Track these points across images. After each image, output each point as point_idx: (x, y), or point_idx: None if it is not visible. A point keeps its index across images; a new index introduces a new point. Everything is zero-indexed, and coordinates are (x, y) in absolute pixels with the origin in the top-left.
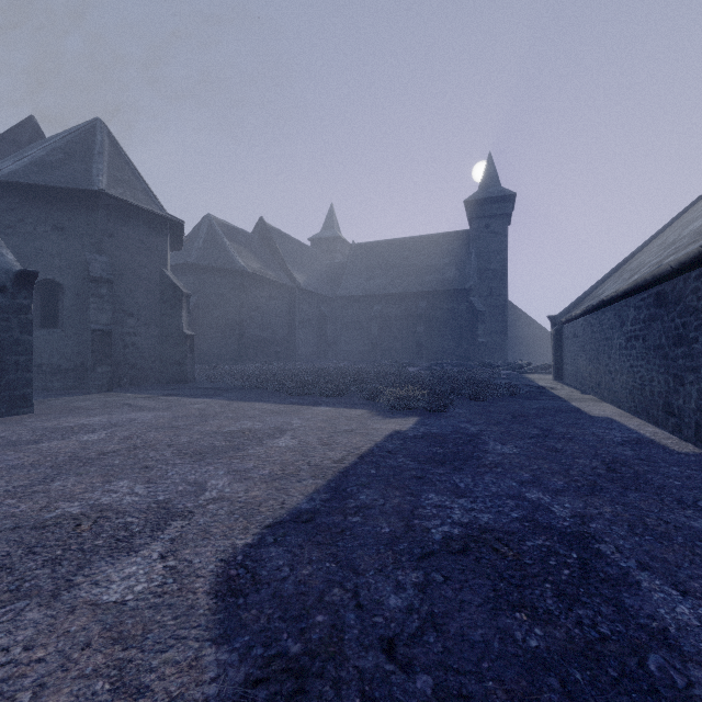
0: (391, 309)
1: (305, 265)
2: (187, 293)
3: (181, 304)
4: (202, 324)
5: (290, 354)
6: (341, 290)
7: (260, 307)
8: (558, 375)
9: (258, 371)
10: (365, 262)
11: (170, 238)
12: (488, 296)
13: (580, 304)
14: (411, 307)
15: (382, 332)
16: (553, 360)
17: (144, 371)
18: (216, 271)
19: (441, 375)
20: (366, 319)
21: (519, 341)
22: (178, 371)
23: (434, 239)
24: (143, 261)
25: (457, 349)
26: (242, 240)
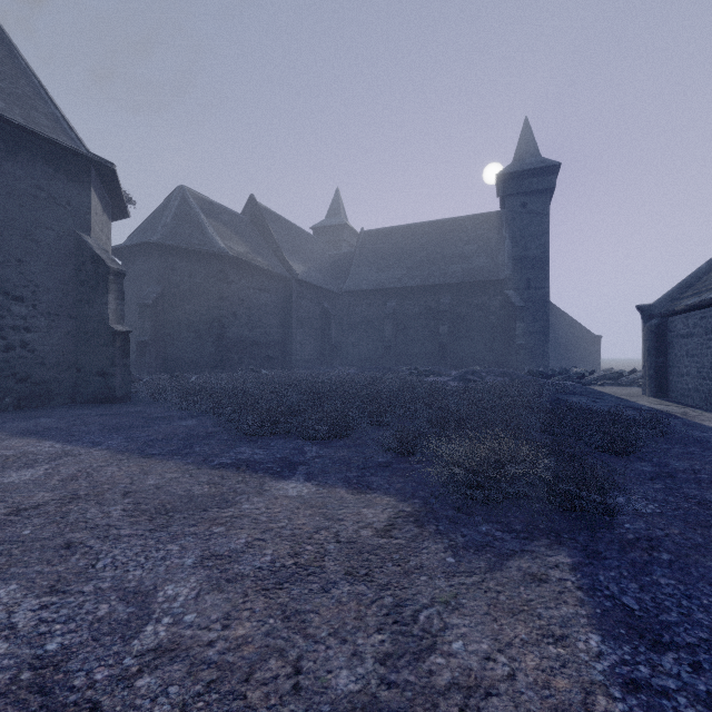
0: (407, 306)
1: (305, 255)
2: (116, 269)
3: (106, 285)
4: (169, 321)
5: (285, 360)
6: (348, 283)
7: (246, 301)
8: (661, 390)
9: (229, 383)
10: (376, 251)
11: (109, 199)
12: (525, 290)
13: (707, 284)
14: (432, 303)
15: (396, 333)
16: (650, 368)
17: (45, 385)
18: (188, 254)
19: (502, 393)
20: (378, 318)
21: (556, 344)
22: (101, 385)
23: (459, 223)
24: (43, 218)
25: (489, 353)
26: (226, 219)
